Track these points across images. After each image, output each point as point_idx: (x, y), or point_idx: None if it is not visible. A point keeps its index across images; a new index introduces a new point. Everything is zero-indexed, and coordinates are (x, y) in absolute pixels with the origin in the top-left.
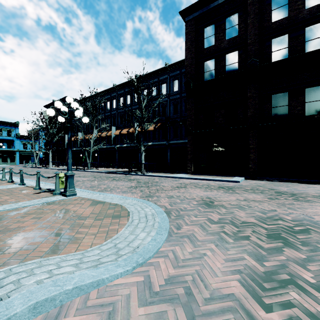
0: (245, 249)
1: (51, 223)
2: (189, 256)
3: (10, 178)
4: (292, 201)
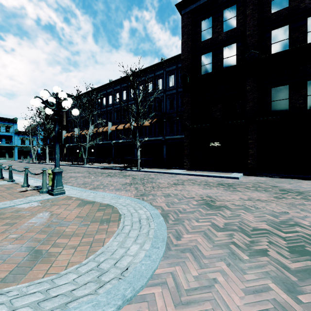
0: (267, 272)
1: (25, 231)
2: (195, 284)
3: (0, 174)
4: (302, 201)
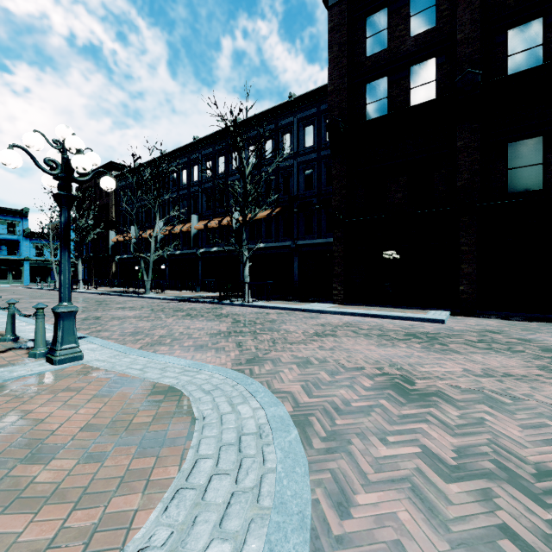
0: None
1: None
2: None
3: None
4: None
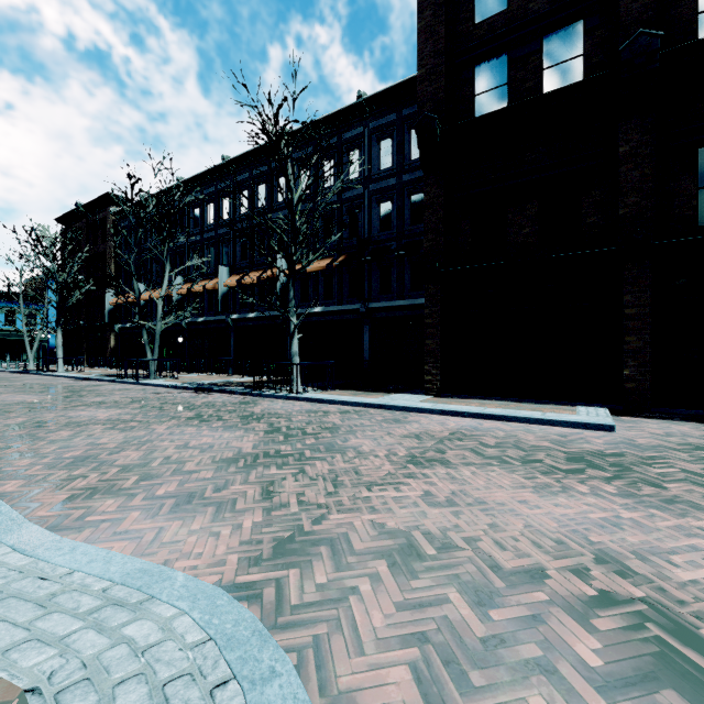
0: None
1: None
2: None
3: None
4: None
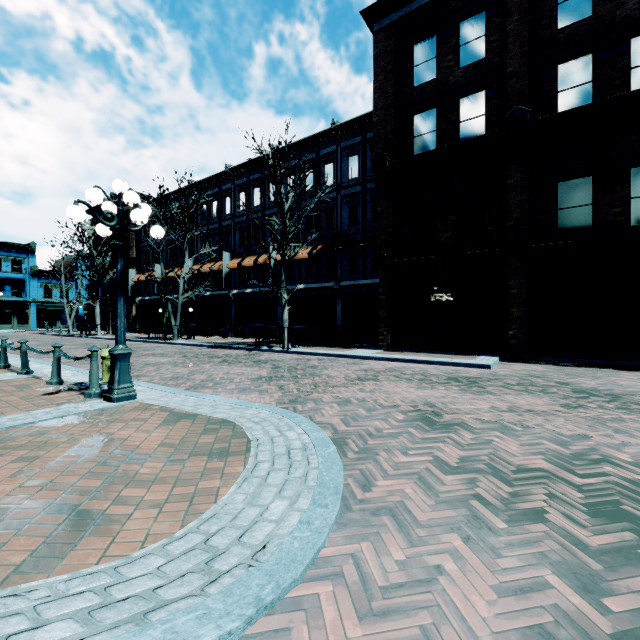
0: (543, 553)
1: (59, 473)
2: (400, 577)
3: (3, 359)
4: (618, 413)
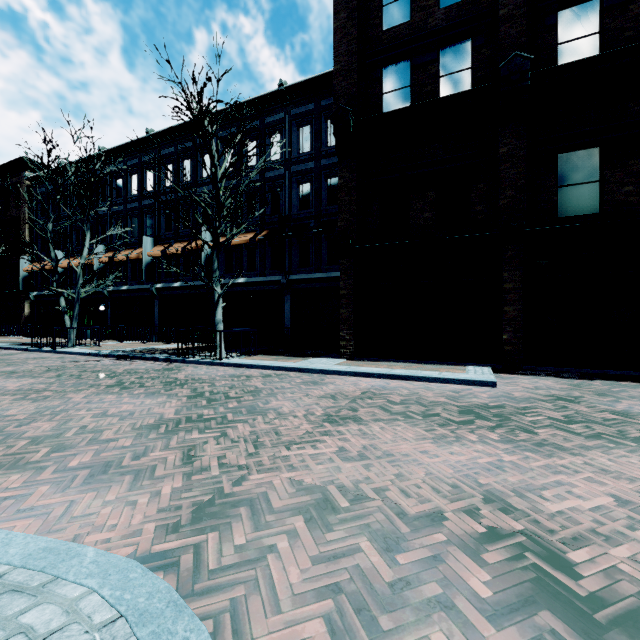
0: None
1: None
2: None
3: None
4: None
